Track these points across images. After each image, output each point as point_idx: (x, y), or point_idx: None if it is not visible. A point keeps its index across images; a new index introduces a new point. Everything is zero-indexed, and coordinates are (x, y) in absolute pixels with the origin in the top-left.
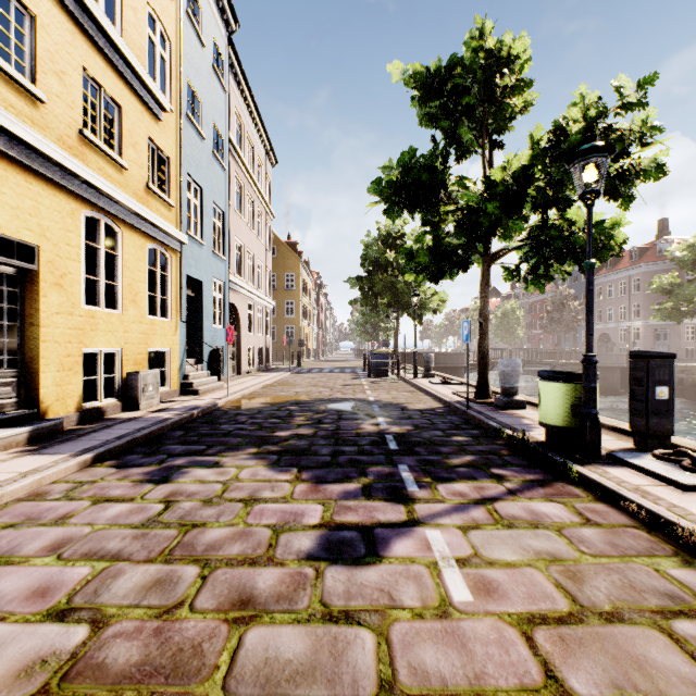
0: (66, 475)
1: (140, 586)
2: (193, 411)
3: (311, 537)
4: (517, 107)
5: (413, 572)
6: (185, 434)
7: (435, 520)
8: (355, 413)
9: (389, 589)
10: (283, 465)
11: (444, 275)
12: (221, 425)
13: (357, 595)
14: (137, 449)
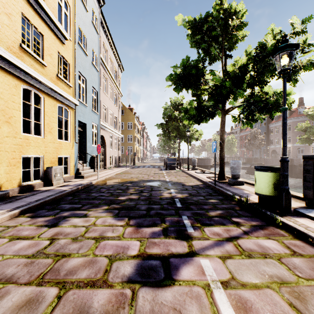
0: (2, 222)
1: (15, 305)
2: (78, 186)
3: (131, 265)
4: (239, 36)
5: (195, 293)
6: (72, 198)
7: (205, 252)
8: (159, 187)
9: (180, 308)
10: (120, 216)
11: (202, 120)
12: (92, 193)
13: (158, 313)
14: (45, 207)
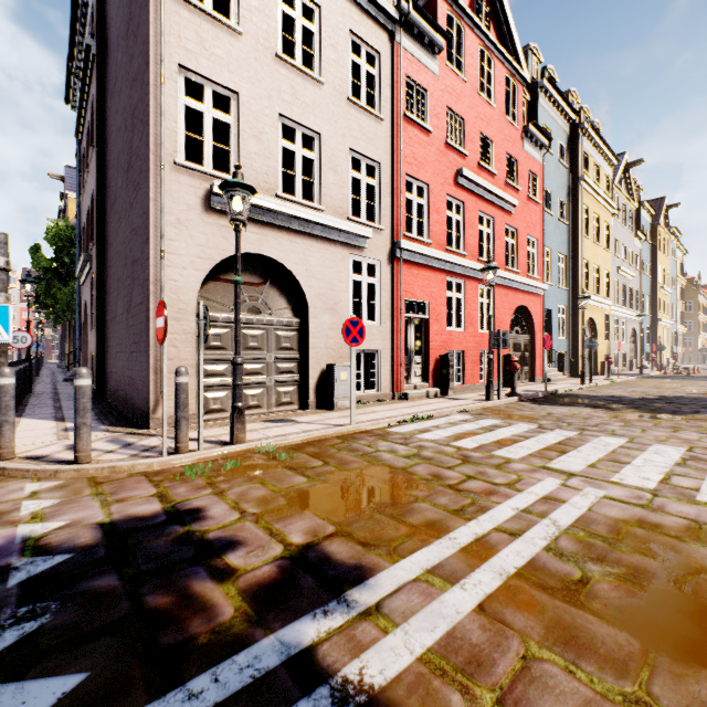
0: None
1: None
2: None
3: None
4: None
5: None
6: None
7: None
8: None
9: None
10: None
11: None
12: None
13: None
14: None
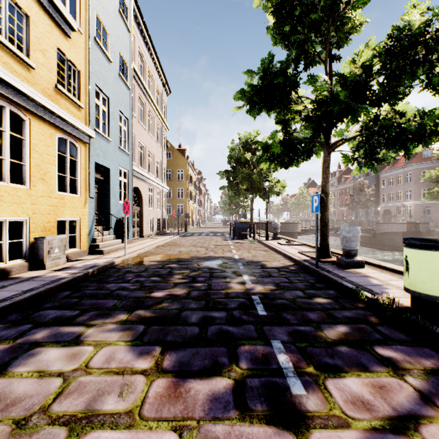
0: None
1: None
2: (88, 270)
3: None
4: (357, 19)
5: None
6: (69, 295)
7: None
8: (224, 271)
9: None
10: (146, 342)
11: (292, 162)
12: (107, 284)
13: None
14: (9, 316)
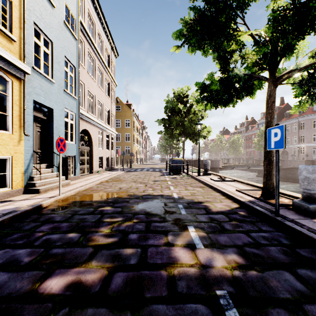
0: None
1: None
2: None
3: None
4: None
5: None
6: None
7: None
8: (163, 219)
9: None
10: None
11: (232, 99)
12: None
13: None
14: None
